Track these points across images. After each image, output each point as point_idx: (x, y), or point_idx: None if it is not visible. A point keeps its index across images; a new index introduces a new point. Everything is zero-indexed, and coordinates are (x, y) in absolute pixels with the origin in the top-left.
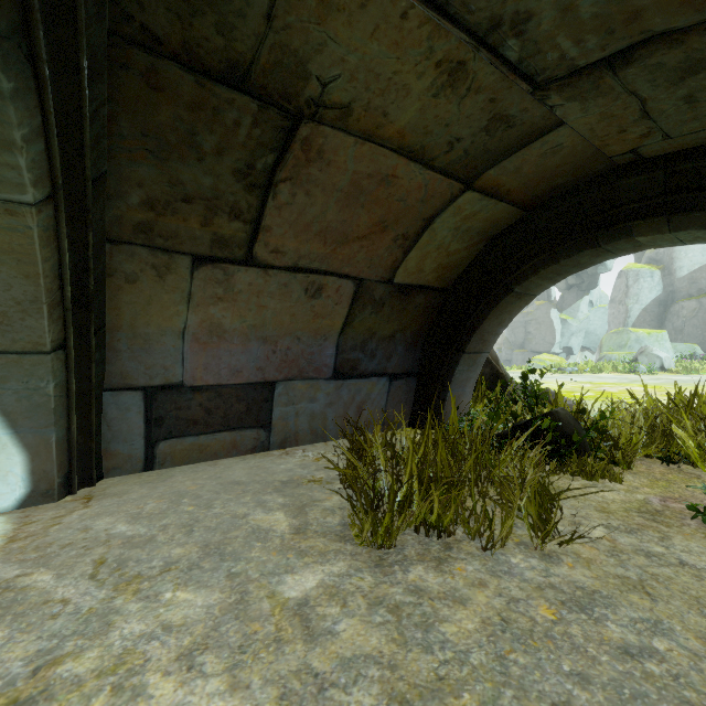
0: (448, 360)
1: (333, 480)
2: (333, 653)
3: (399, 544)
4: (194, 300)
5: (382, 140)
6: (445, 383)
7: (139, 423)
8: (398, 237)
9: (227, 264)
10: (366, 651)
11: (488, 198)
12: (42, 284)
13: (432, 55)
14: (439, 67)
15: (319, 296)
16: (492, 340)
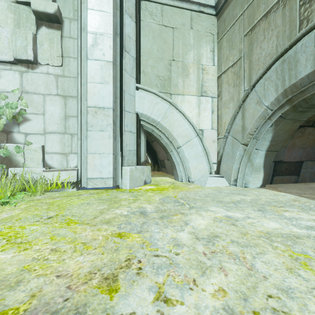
0: None
1: None
2: None
3: None
4: (293, 137)
5: None
6: None
7: (271, 171)
8: None
9: (306, 127)
10: None
11: None
12: (288, 136)
13: None
14: None
15: None
16: None
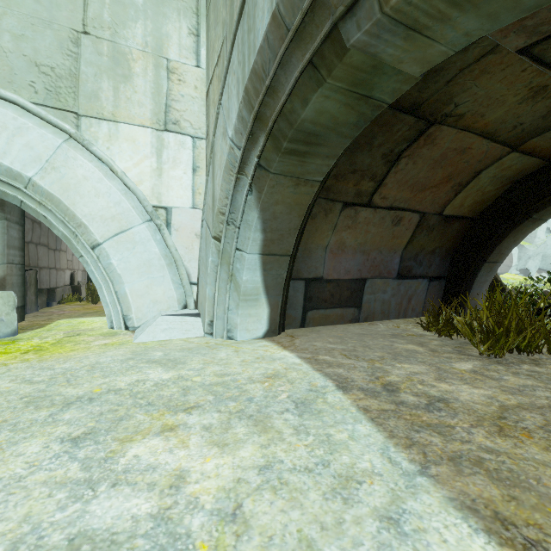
0: (472, 267)
1: (422, 335)
2: (512, 383)
3: (502, 358)
4: (336, 228)
5: (472, 129)
6: (468, 284)
7: (301, 299)
8: (455, 185)
9: (358, 206)
10: (529, 384)
11: (524, 155)
12: (302, 220)
13: (529, 85)
14: (530, 90)
15: (398, 224)
16: (506, 253)
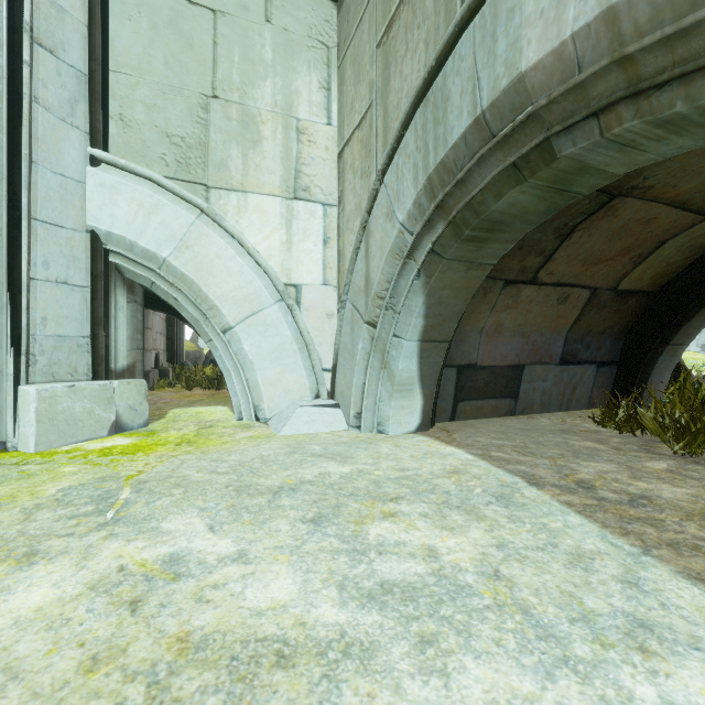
0: (651, 351)
1: (597, 431)
2: None
3: (699, 458)
4: (495, 309)
5: (661, 200)
6: (646, 370)
7: (452, 388)
8: (634, 256)
9: (521, 284)
10: None
11: None
12: (467, 303)
13: None
14: None
15: (565, 302)
16: (694, 334)
